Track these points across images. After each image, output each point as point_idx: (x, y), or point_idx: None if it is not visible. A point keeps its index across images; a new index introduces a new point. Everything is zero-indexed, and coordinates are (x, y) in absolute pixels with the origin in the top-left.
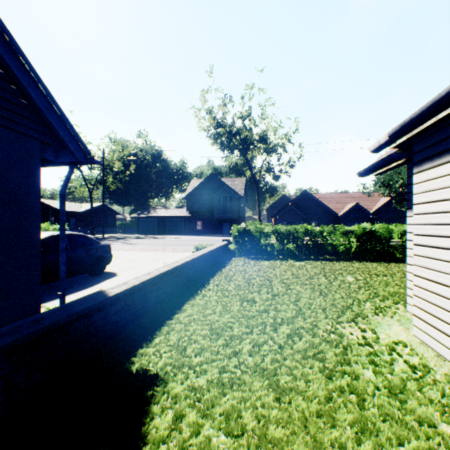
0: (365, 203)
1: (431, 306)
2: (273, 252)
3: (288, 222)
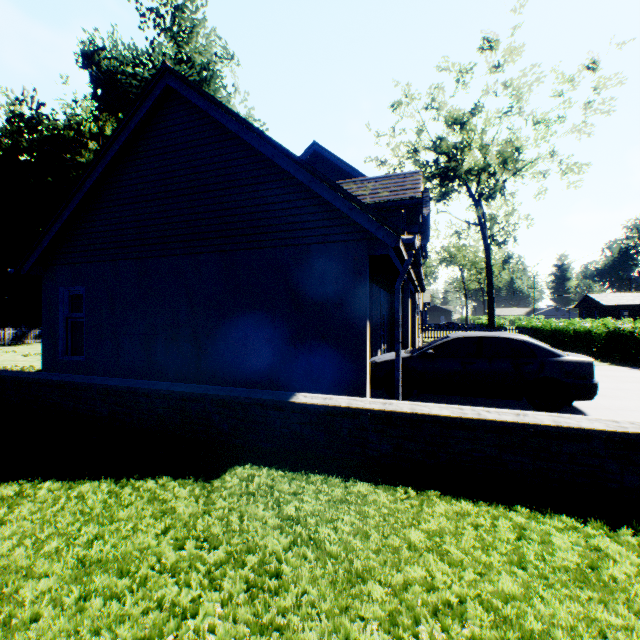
0: None
1: None
2: None
3: None
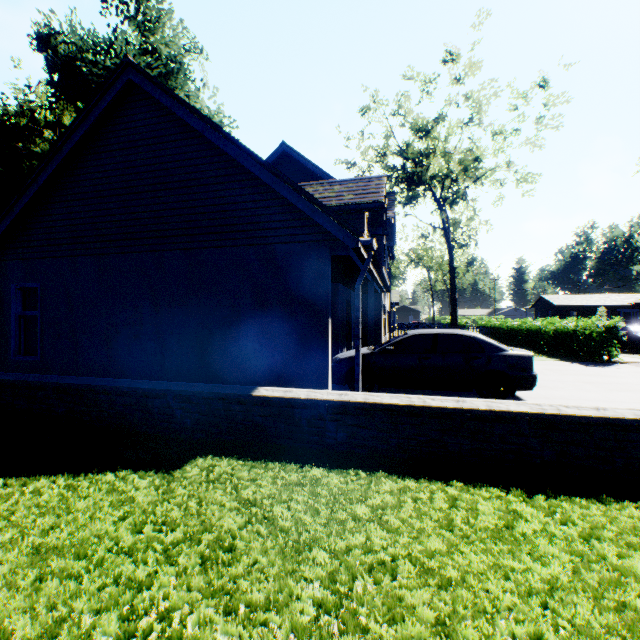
0: None
1: None
2: None
3: None
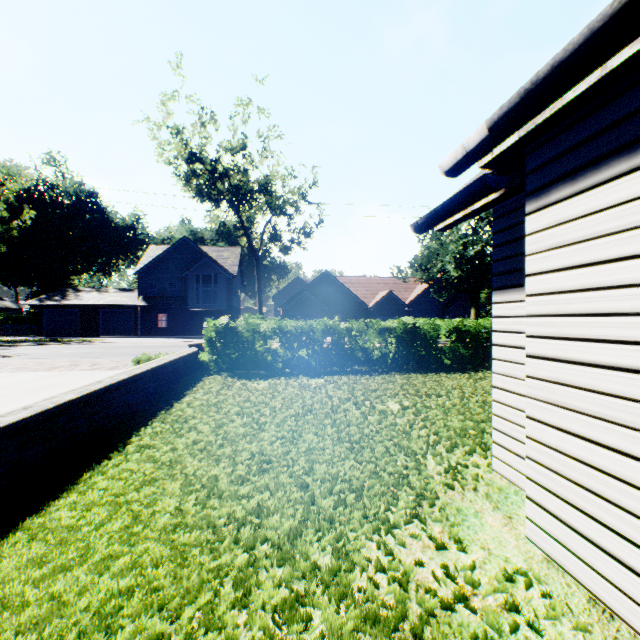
0: (400, 292)
1: (573, 489)
2: (275, 363)
3: (304, 316)
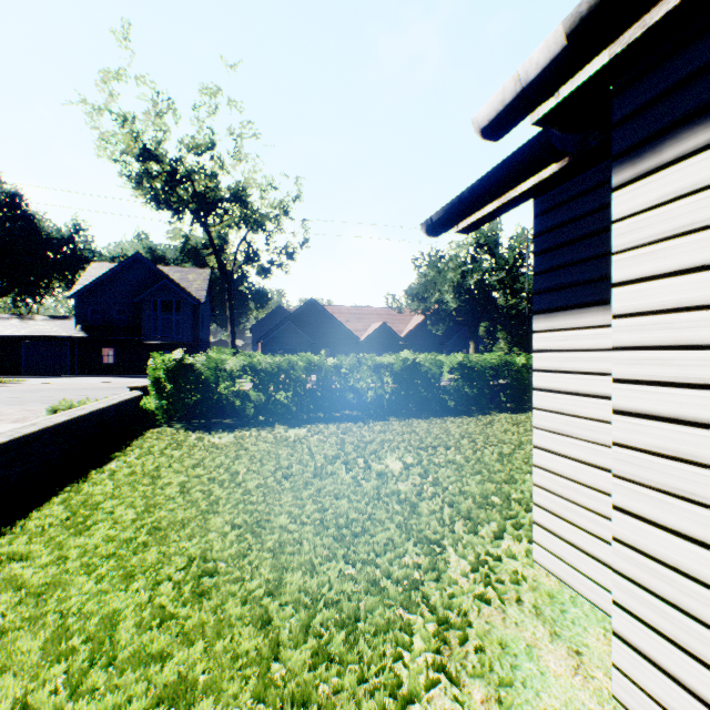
0: (395, 324)
1: None
2: (245, 410)
3: (287, 350)
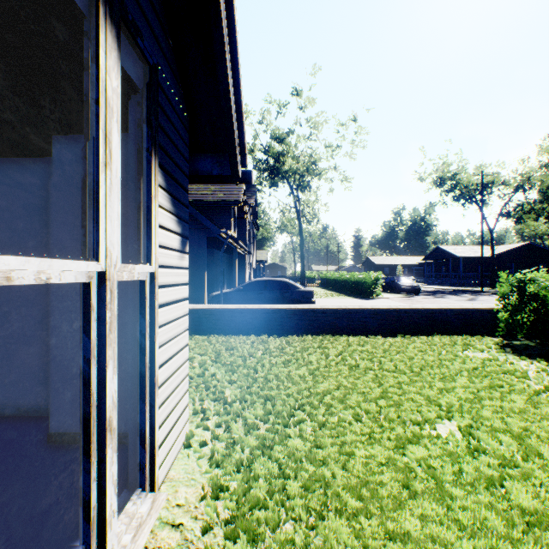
0: None
1: None
2: None
3: None
